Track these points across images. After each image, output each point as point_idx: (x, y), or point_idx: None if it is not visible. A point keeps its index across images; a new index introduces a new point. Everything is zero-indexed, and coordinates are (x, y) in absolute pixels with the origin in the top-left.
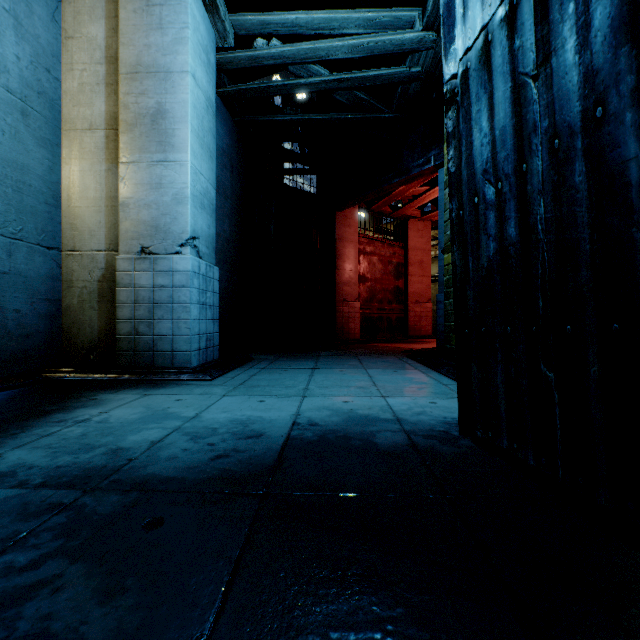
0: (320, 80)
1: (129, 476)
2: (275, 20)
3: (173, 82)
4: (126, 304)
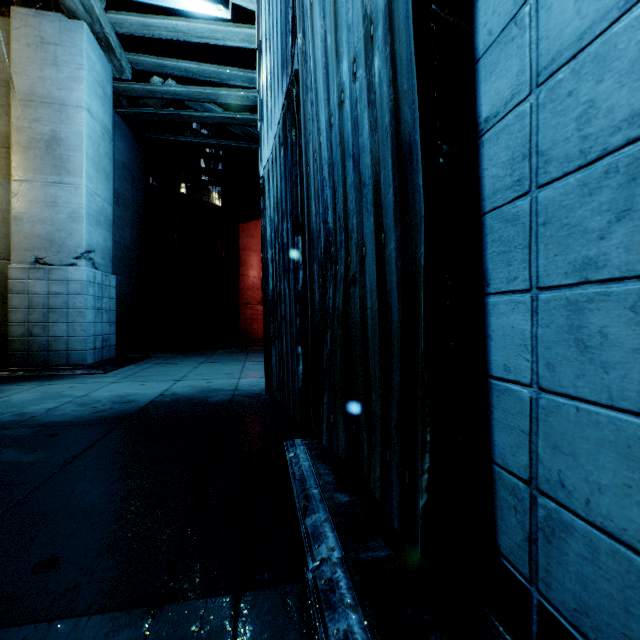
0: (215, 116)
1: (34, 422)
2: (170, 65)
3: (68, 114)
4: (19, 309)
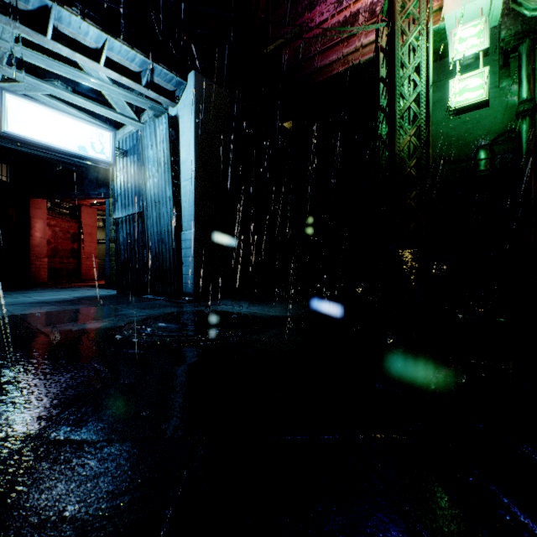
0: None
1: (50, 301)
2: None
3: None
4: None
